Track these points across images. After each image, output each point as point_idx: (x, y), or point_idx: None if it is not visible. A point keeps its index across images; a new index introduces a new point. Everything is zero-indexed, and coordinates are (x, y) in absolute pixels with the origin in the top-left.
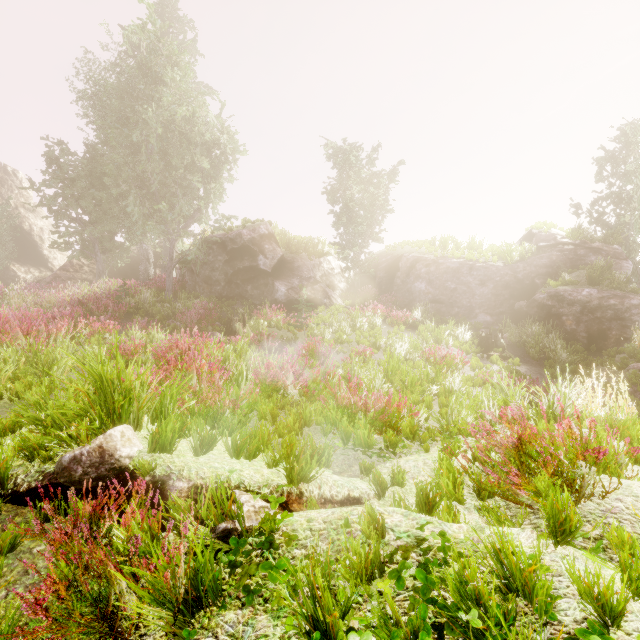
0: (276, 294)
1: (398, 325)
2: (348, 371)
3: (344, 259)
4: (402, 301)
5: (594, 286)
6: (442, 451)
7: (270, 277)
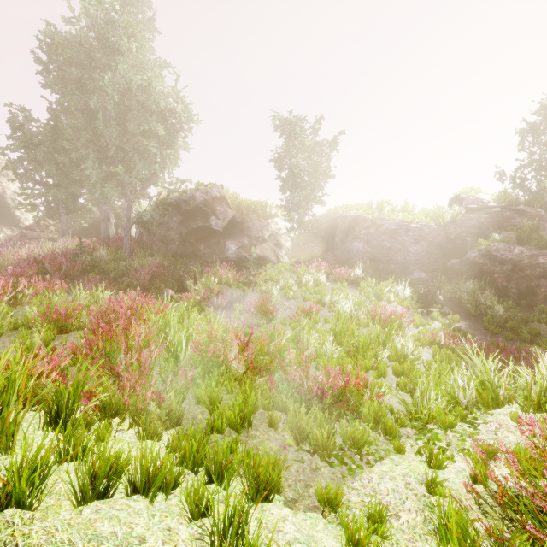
0: (227, 252)
1: (341, 281)
2: (296, 333)
3: (290, 220)
4: (343, 259)
5: (523, 246)
6: (424, 461)
7: (221, 236)
